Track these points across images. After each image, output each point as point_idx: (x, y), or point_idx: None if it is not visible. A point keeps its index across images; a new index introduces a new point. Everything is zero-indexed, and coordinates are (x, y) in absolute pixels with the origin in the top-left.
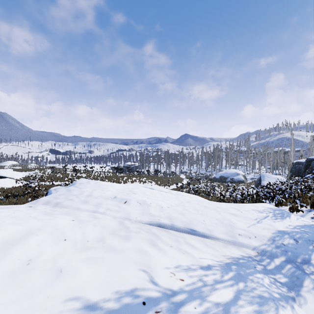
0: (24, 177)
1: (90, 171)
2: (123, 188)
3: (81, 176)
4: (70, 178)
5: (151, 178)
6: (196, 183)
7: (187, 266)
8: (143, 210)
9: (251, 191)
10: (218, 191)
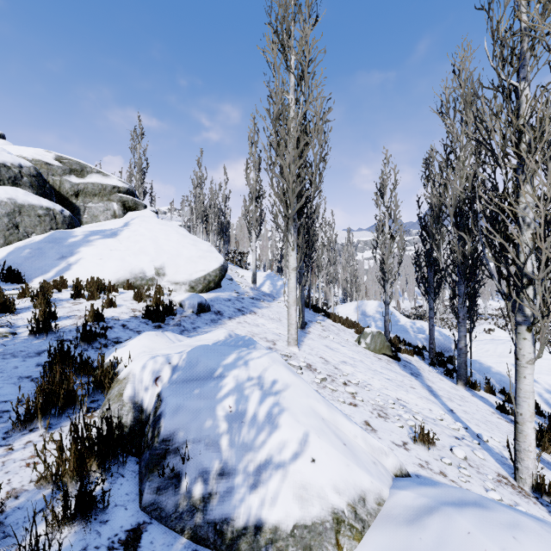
0: None
1: None
2: None
3: None
4: None
5: None
6: None
7: (547, 381)
8: None
9: None
10: None
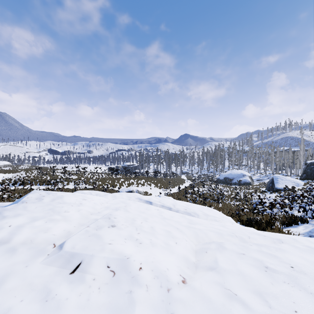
0: (4, 180)
1: (83, 173)
2: (99, 208)
3: (71, 178)
4: (53, 182)
5: (150, 180)
6: (200, 186)
7: None
8: (115, 311)
9: (264, 195)
10: (226, 195)
